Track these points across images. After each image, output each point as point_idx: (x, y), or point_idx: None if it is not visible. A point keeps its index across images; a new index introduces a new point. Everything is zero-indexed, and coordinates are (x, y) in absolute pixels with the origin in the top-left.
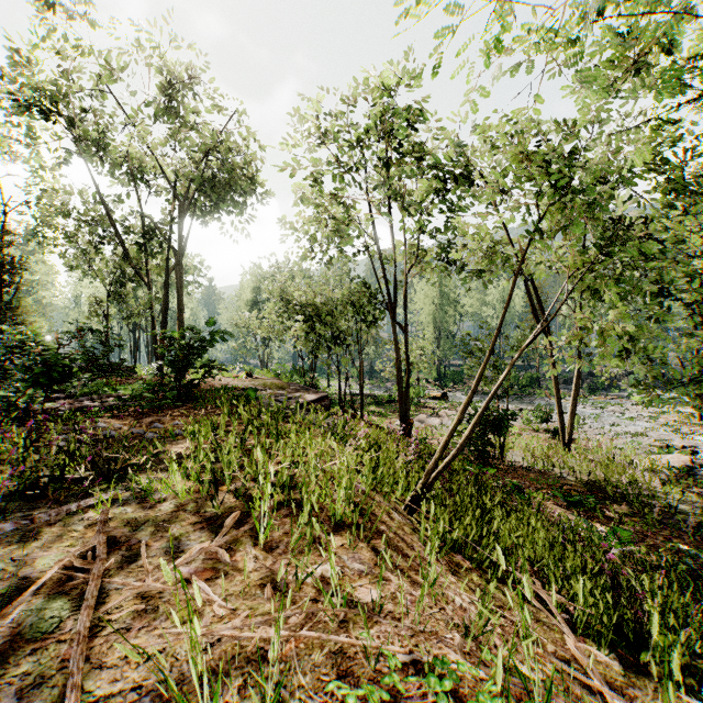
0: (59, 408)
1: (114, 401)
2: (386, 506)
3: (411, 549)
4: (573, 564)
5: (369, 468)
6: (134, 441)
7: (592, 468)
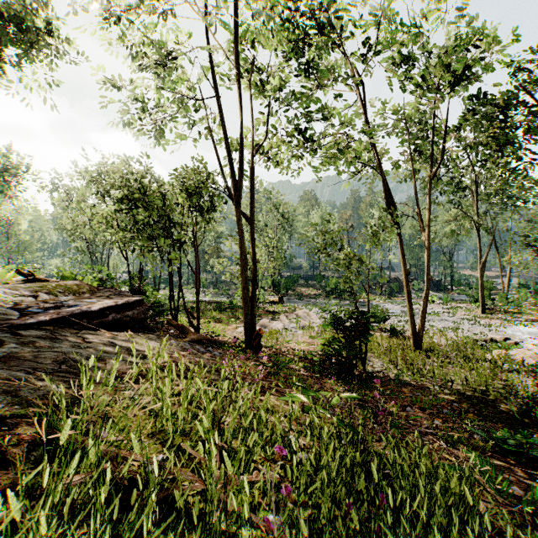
0: None
1: None
2: None
3: None
4: None
5: None
6: None
7: (467, 375)
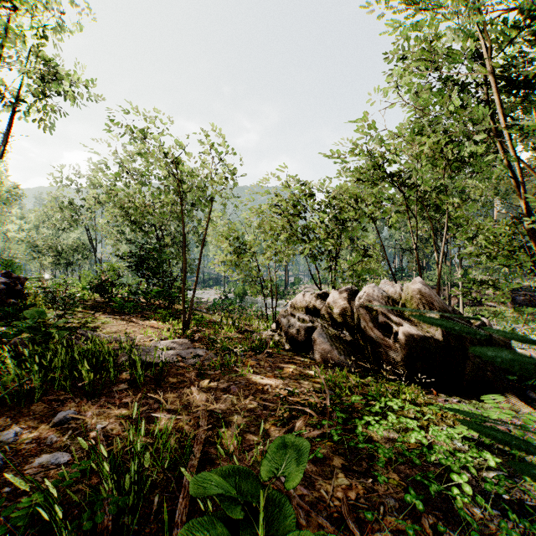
0: None
1: None
2: None
3: None
4: None
5: None
6: None
7: None
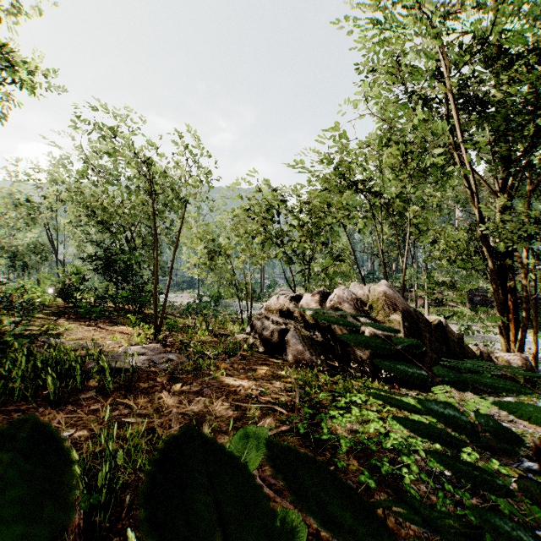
0: None
1: None
2: None
3: None
4: None
5: None
6: None
7: None
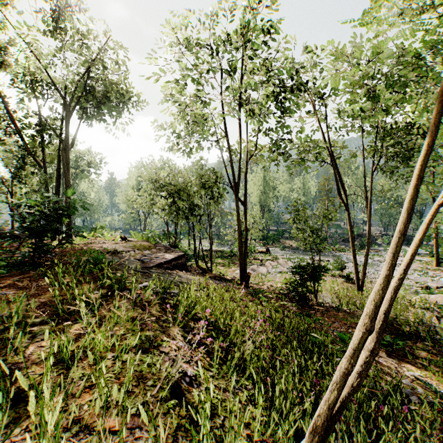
0: None
1: None
2: None
3: None
4: None
5: None
6: None
7: None
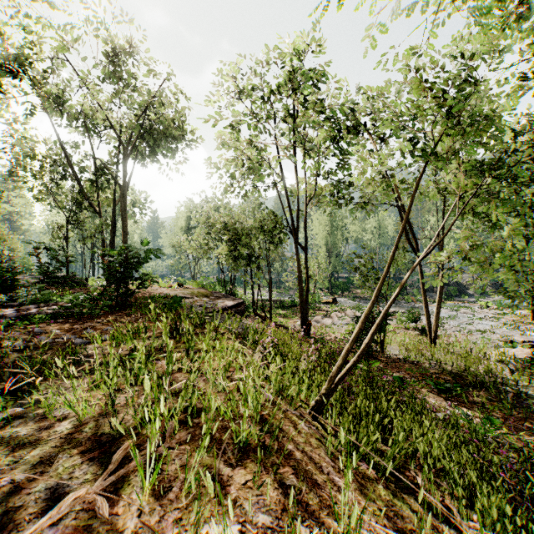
0: (6, 315)
1: (59, 308)
2: (292, 417)
3: (320, 472)
4: (476, 473)
5: (276, 377)
6: (63, 346)
7: (455, 360)
